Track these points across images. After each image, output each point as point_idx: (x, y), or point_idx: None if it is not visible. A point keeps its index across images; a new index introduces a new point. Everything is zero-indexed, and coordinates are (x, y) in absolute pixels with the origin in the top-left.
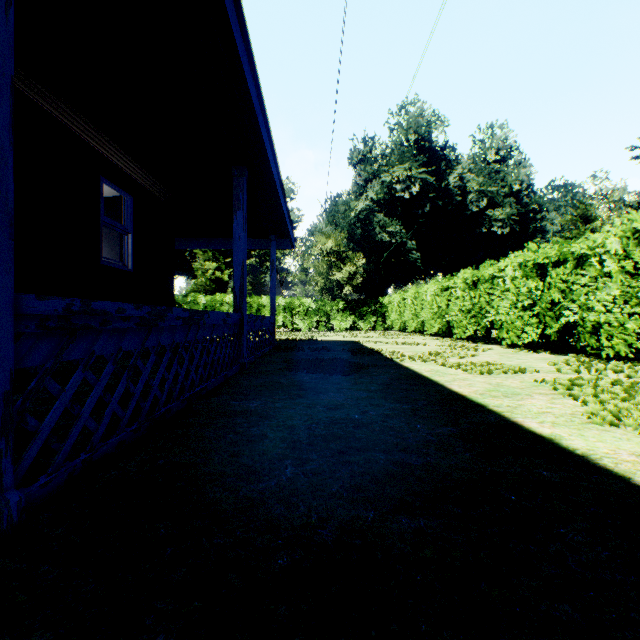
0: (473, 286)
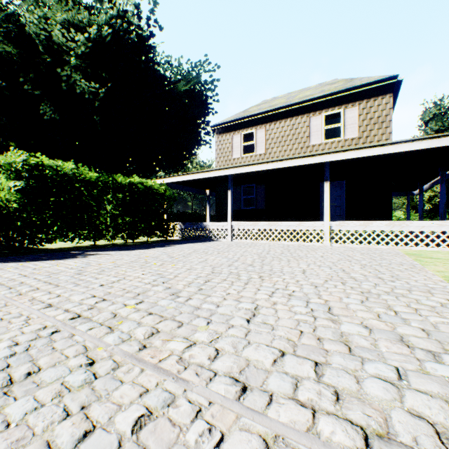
0: None
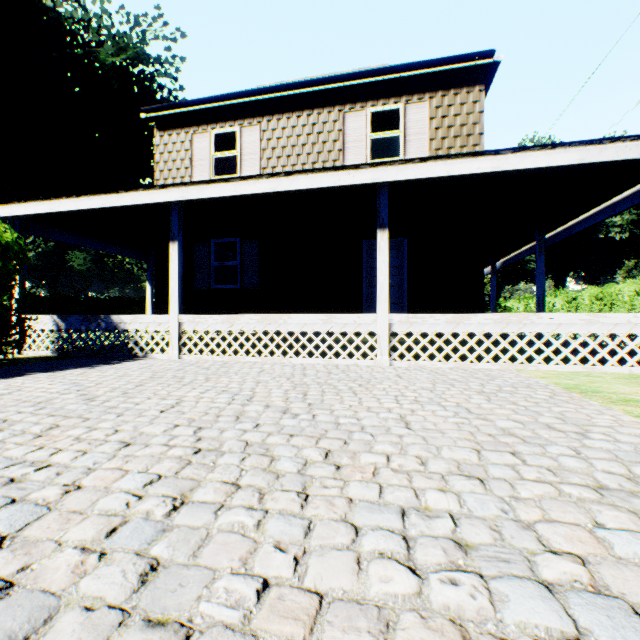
0: (598, 298)
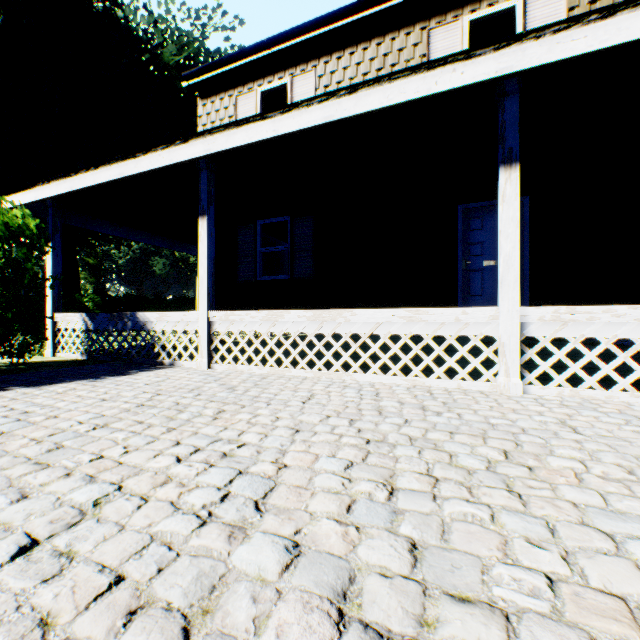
0: None
